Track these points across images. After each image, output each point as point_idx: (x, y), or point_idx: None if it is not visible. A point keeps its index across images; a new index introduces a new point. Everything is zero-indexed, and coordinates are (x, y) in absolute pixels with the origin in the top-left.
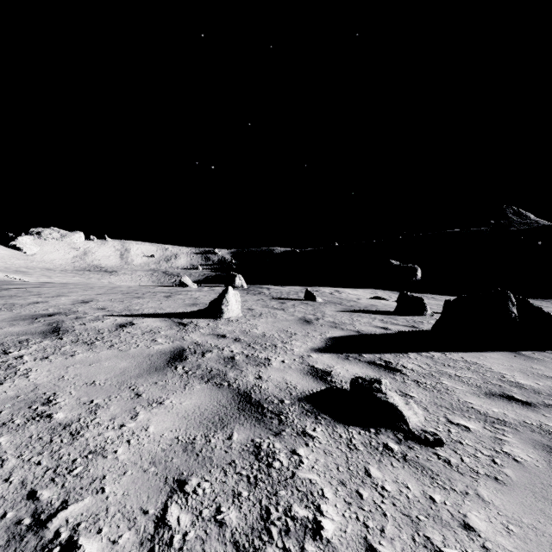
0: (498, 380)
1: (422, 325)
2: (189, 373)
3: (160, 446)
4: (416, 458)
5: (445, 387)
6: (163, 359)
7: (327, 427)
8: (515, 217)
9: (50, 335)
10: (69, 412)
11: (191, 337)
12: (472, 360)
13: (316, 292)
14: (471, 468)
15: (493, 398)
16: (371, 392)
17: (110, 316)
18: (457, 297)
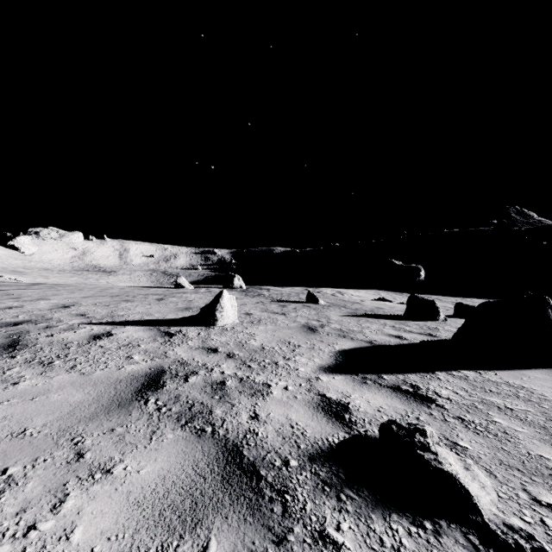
0: None
1: (438, 333)
2: (162, 411)
3: None
4: None
5: (501, 429)
6: (133, 387)
7: (357, 519)
8: (518, 217)
9: (2, 351)
10: None
11: (175, 352)
12: (515, 383)
13: (318, 294)
14: None
15: None
16: (414, 449)
17: (87, 325)
18: (483, 303)
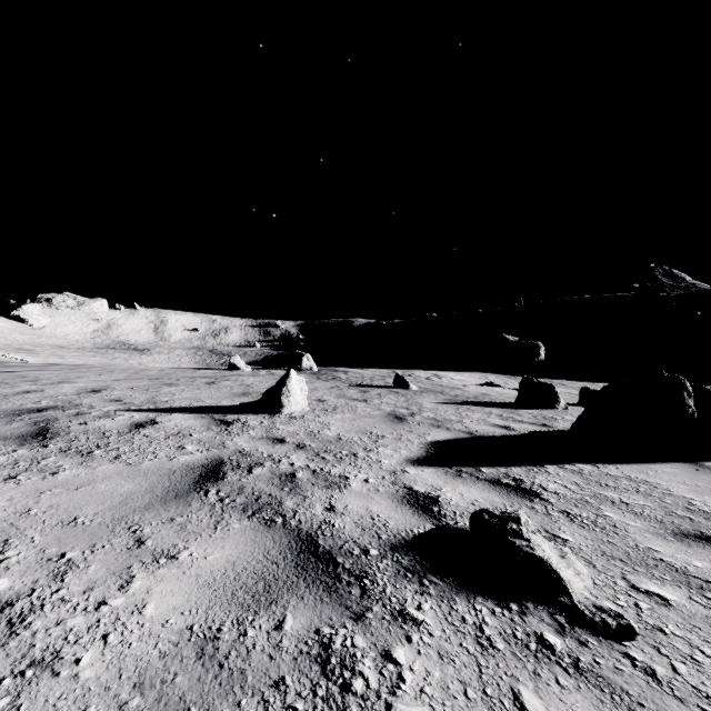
0: (685, 510)
1: (555, 423)
2: (225, 502)
3: (159, 646)
4: (595, 666)
5: (611, 523)
6: (189, 478)
7: (439, 601)
8: (666, 279)
9: (31, 440)
10: (19, 577)
11: (234, 443)
12: (638, 477)
13: (409, 377)
14: (694, 688)
15: (688, 541)
16: (505, 536)
17: (126, 412)
18: (607, 385)
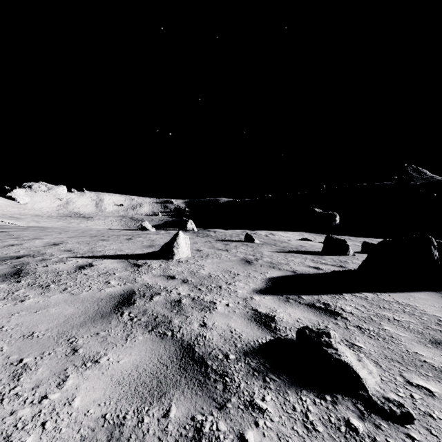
0: (436, 325)
1: (348, 265)
2: (134, 321)
3: (81, 431)
4: None
5: (389, 334)
6: (111, 303)
7: (277, 394)
8: (414, 173)
9: (10, 277)
10: None
11: (142, 279)
12: (403, 302)
13: (254, 235)
14: None
15: (441, 347)
16: (320, 346)
17: (73, 258)
18: (381, 241)
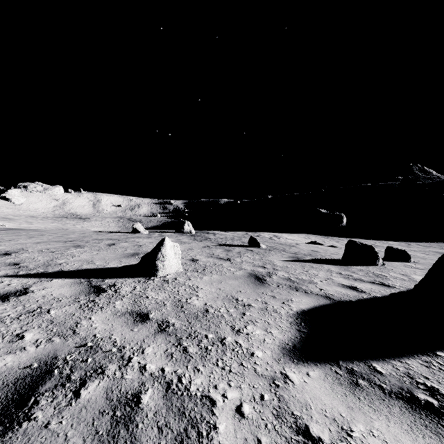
0: None
1: (389, 281)
2: None
3: None
4: None
5: None
6: None
7: None
8: (420, 173)
9: None
10: None
11: (90, 323)
12: None
13: (258, 237)
14: None
15: None
16: None
17: (8, 278)
18: None
